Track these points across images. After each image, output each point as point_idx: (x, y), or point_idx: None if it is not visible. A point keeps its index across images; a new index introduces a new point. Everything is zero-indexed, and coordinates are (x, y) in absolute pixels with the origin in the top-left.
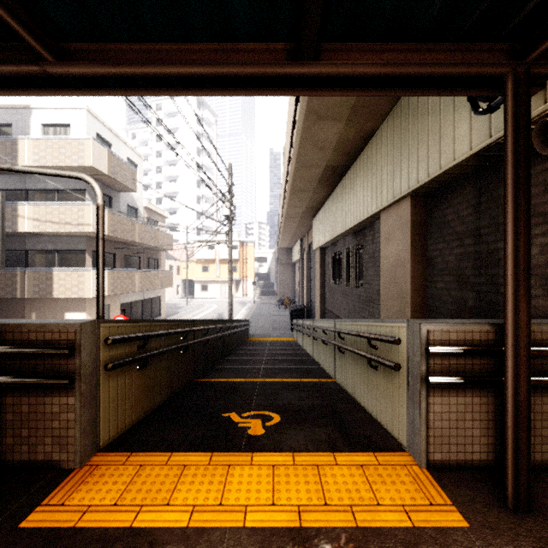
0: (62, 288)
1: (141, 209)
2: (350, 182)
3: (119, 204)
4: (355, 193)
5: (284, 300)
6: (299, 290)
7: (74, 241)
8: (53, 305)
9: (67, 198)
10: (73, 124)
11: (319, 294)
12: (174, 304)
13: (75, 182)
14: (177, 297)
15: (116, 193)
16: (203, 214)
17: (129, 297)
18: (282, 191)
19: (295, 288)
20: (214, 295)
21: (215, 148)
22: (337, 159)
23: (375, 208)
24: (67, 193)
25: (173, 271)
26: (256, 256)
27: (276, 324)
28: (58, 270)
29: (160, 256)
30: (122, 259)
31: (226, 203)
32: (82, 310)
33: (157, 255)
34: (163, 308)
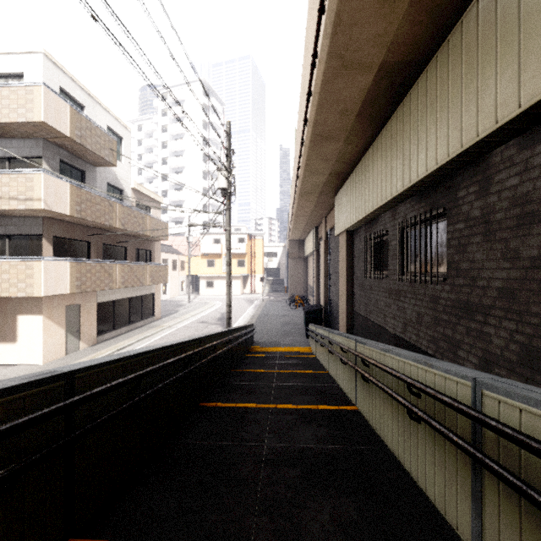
0: (6, 284)
1: (128, 190)
2: (425, 94)
3: (95, 181)
4: (443, 104)
5: (296, 298)
6: (313, 287)
7: (28, 224)
8: (3, 305)
9: (20, 168)
10: (27, 73)
11: (346, 292)
12: (176, 301)
13: (30, 148)
14: (181, 294)
15: (92, 168)
16: (194, 189)
17: (111, 295)
18: (296, 158)
19: (308, 285)
20: (220, 292)
21: (201, 82)
22: (409, 39)
23: (539, 88)
24: (20, 163)
25: (177, 266)
26: (265, 250)
27: (288, 328)
28: (1, 259)
29: (154, 247)
30: (101, 249)
31: (222, 172)
32: (38, 312)
33: (150, 246)
34: (158, 307)
